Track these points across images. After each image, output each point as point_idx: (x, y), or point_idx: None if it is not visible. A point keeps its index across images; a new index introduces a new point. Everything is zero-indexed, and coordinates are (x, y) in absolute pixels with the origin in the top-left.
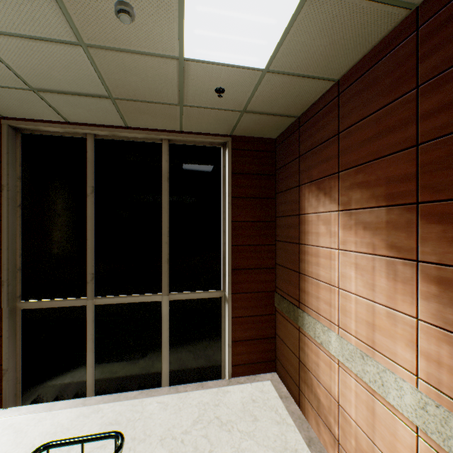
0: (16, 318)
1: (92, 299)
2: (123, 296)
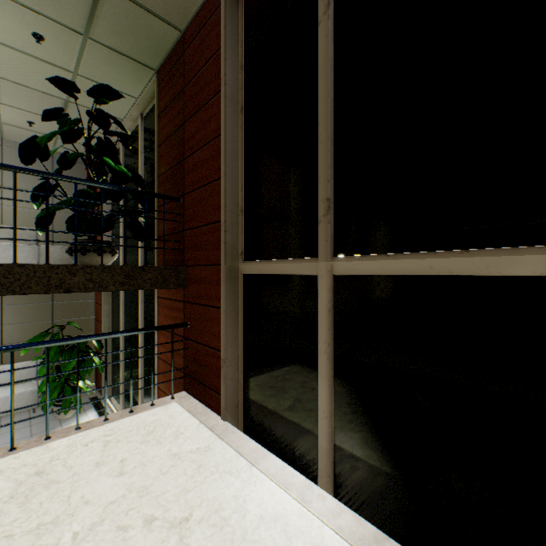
0: (238, 288)
1: (325, 259)
2: (395, 255)
